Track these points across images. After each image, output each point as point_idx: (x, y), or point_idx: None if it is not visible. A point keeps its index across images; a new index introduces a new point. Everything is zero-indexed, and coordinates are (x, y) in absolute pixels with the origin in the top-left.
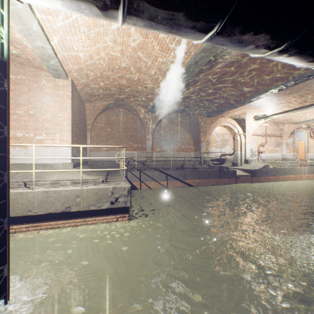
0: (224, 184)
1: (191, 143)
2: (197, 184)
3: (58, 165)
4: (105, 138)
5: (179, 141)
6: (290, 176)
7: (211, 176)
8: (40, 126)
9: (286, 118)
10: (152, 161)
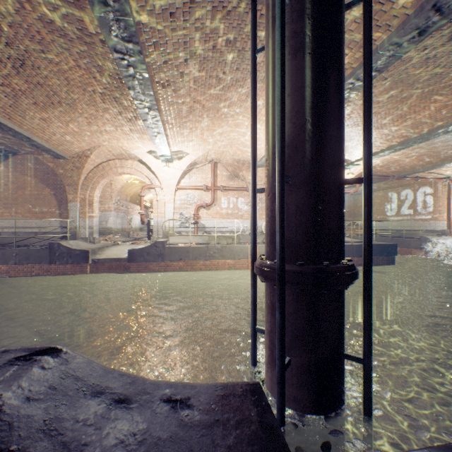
0: (65, 274)
1: (54, 204)
2: (5, 273)
3: None
4: None
5: (29, 201)
6: (223, 262)
7: (32, 261)
8: None
9: (230, 157)
10: None
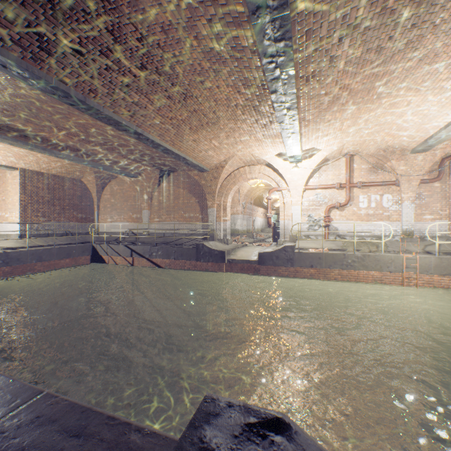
0: (207, 270)
1: (197, 210)
2: (168, 265)
3: (13, 236)
4: (110, 209)
5: (181, 208)
6: (365, 274)
7: (185, 257)
8: (8, 208)
9: (374, 146)
10: (150, 233)
